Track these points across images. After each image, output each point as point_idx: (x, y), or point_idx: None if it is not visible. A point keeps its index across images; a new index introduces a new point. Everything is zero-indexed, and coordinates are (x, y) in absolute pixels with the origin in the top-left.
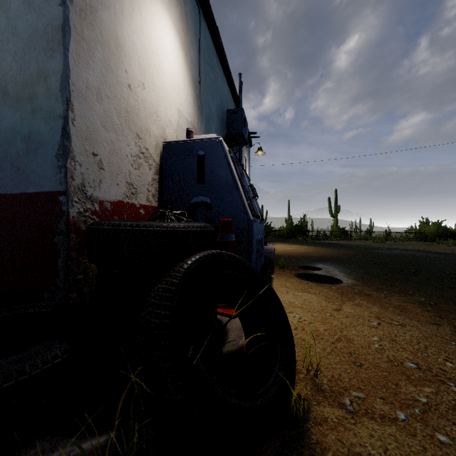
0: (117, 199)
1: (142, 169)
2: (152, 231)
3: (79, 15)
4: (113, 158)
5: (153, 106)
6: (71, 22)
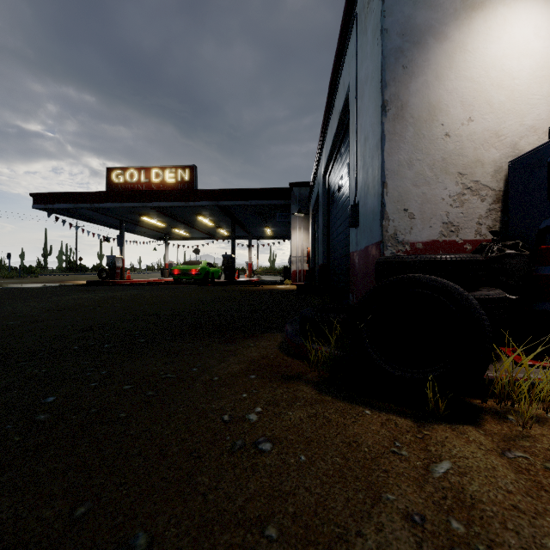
0: (430, 239)
1: (467, 205)
2: (390, 262)
3: (392, 121)
4: (425, 206)
5: (489, 130)
6: (386, 131)
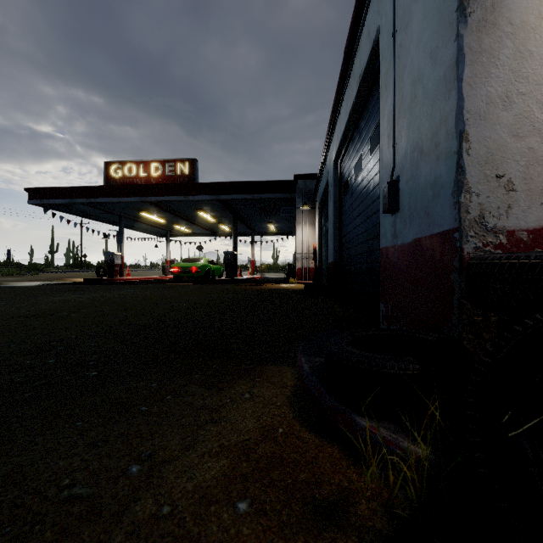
0: (541, 224)
1: None
2: (527, 265)
3: (476, 31)
4: (533, 170)
5: None
6: (465, 48)
